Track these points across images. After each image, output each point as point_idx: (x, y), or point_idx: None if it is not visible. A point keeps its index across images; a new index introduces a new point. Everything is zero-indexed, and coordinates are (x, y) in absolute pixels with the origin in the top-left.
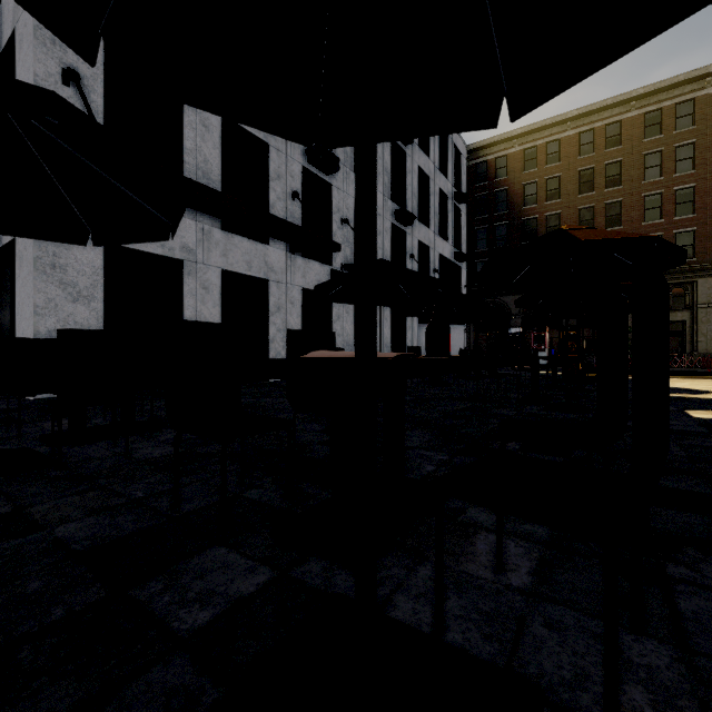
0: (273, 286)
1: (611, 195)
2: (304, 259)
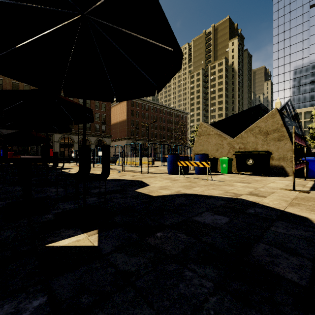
0: None
1: None
2: None
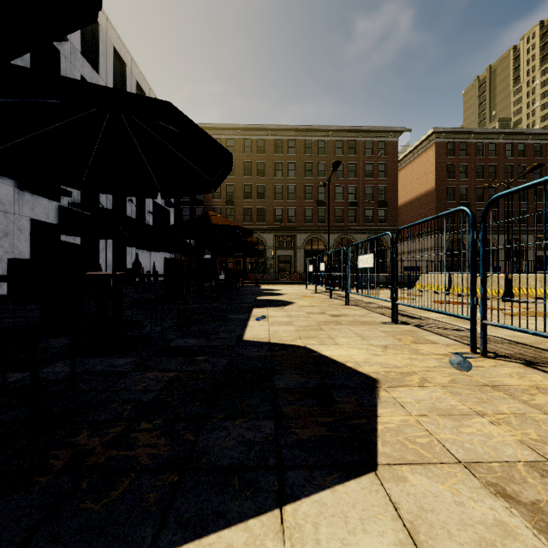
0: (0, 215)
1: (260, 180)
2: (32, 195)
